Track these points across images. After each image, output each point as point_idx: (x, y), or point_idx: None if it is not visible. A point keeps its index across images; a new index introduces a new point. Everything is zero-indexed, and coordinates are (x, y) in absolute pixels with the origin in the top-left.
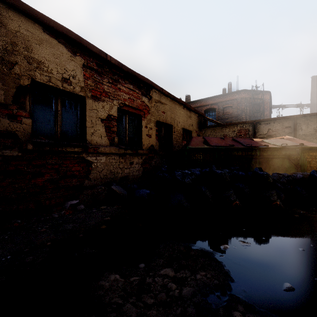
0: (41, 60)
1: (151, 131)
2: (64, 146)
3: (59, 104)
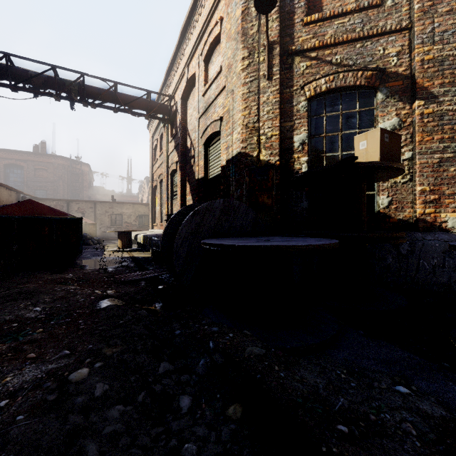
0: None
1: None
2: None
3: None
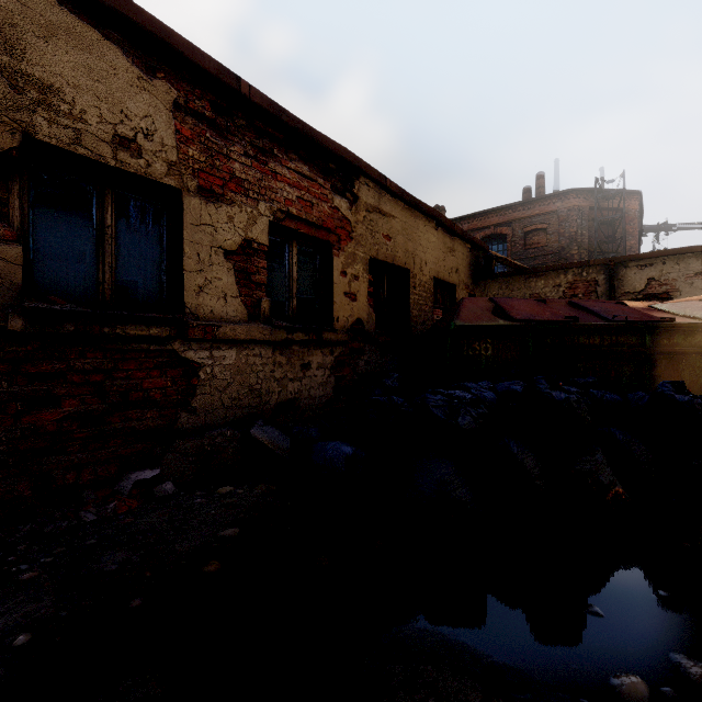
0: (53, 83)
1: (356, 283)
2: (120, 323)
3: (109, 208)
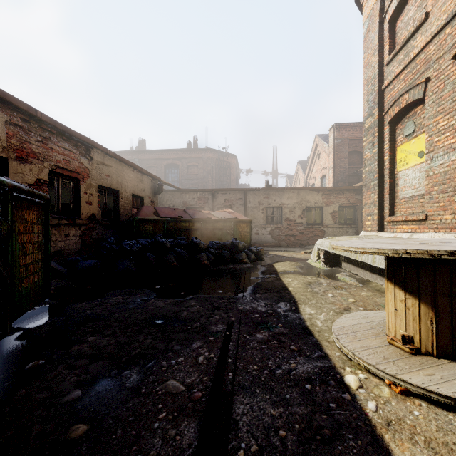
0: None
1: (92, 197)
2: None
3: None
